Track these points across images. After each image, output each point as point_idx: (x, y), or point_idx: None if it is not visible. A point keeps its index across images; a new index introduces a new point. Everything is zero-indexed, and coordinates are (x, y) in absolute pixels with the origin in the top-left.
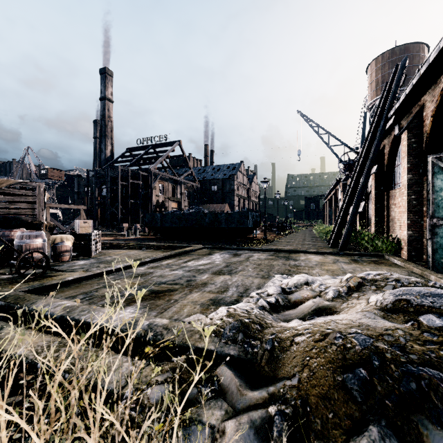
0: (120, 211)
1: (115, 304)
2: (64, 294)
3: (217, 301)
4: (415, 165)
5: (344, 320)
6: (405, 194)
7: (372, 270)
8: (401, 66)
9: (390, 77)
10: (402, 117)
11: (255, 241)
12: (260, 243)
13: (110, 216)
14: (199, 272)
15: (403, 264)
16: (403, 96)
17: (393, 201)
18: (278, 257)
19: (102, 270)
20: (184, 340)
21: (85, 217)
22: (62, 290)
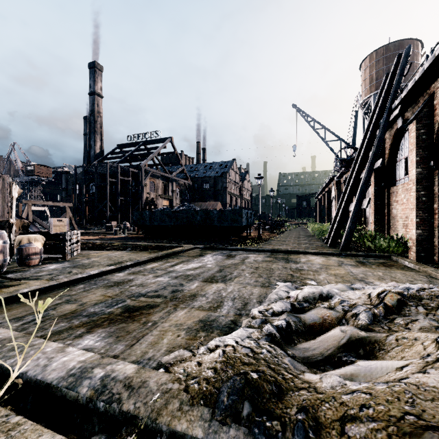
0: (110, 209)
1: (71, 330)
2: (9, 314)
3: (209, 323)
4: (425, 158)
5: (422, 385)
6: (413, 189)
7: (386, 275)
8: (405, 54)
9: (384, 73)
10: (407, 108)
11: (249, 241)
12: (255, 242)
13: (99, 214)
14: (187, 279)
15: (417, 267)
16: (412, 83)
17: (395, 197)
18: (276, 258)
19: (70, 279)
20: (153, 415)
21: (71, 214)
22: (10, 307)
